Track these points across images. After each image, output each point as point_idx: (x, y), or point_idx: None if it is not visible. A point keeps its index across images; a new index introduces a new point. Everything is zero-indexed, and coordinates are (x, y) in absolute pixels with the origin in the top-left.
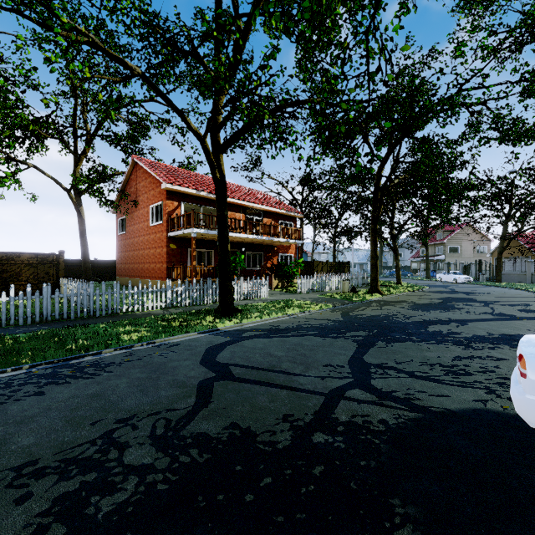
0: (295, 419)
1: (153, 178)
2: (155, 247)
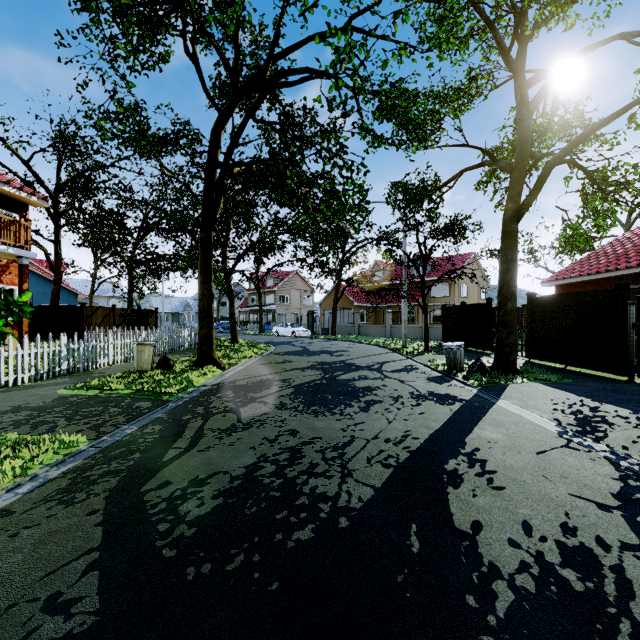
0: None
1: None
2: None
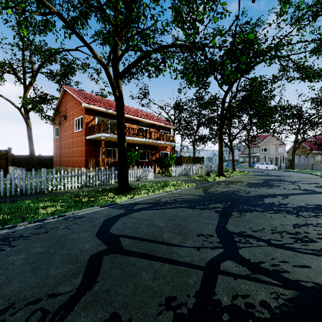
0: (178, 304)
1: (76, 100)
2: (78, 146)
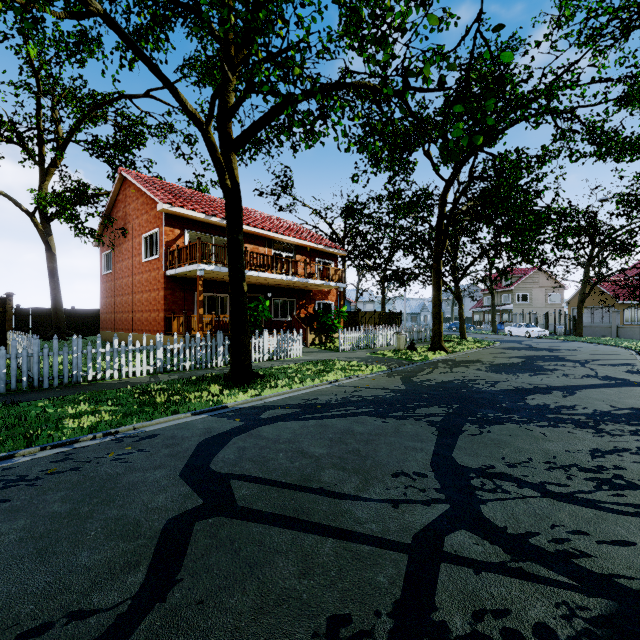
0: (355, 633)
1: (146, 197)
2: (150, 289)
